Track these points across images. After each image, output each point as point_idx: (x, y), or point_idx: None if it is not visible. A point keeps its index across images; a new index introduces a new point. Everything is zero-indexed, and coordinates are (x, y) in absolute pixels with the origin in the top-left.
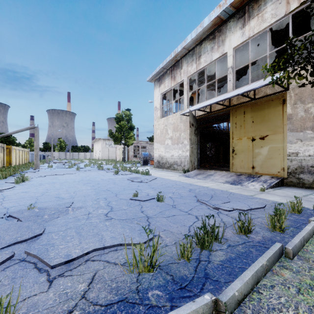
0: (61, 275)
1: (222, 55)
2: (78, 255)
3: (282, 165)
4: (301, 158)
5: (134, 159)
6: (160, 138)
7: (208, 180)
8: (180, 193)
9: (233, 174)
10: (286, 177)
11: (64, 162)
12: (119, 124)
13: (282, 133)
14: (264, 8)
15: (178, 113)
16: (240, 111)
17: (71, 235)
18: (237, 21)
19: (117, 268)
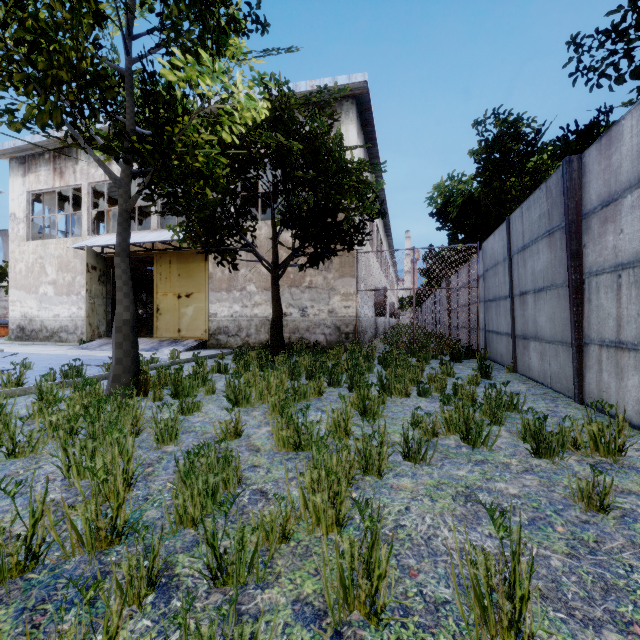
0: None
1: None
2: None
3: (205, 326)
4: (219, 319)
5: None
6: (25, 280)
7: None
8: (61, 363)
9: (156, 340)
10: (209, 340)
11: None
12: None
13: (205, 292)
14: None
15: (70, 239)
16: (166, 259)
17: None
18: None
19: None
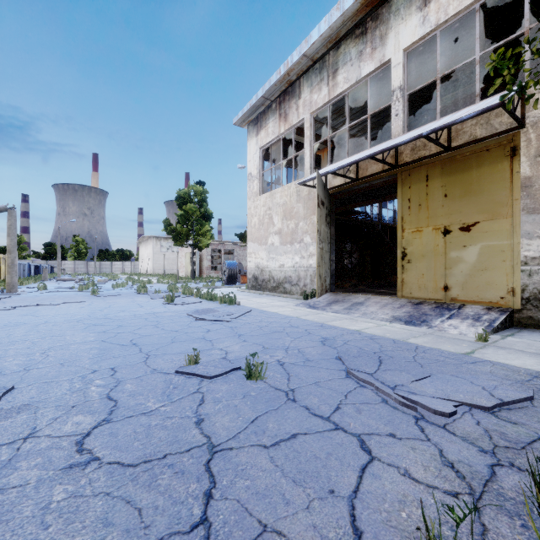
0: None
1: (382, 66)
2: None
3: (511, 283)
4: None
5: (212, 273)
6: (258, 233)
7: (356, 315)
8: (303, 350)
9: (404, 302)
10: (519, 309)
11: (78, 278)
12: (184, 209)
13: (509, 218)
14: None
15: (293, 183)
16: (419, 175)
17: None
18: None
19: None
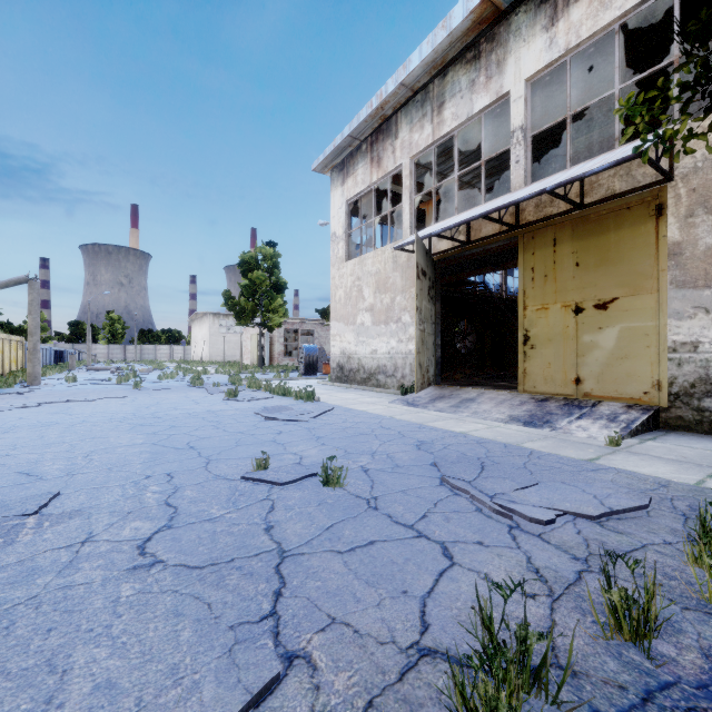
0: None
1: (499, 100)
2: None
3: (656, 374)
4: (707, 357)
5: (286, 360)
6: (344, 310)
7: (465, 415)
8: (393, 455)
9: (526, 398)
10: (667, 407)
11: (115, 367)
12: (250, 277)
13: (655, 293)
14: None
15: (388, 246)
16: (544, 239)
17: None
18: (537, 12)
19: None
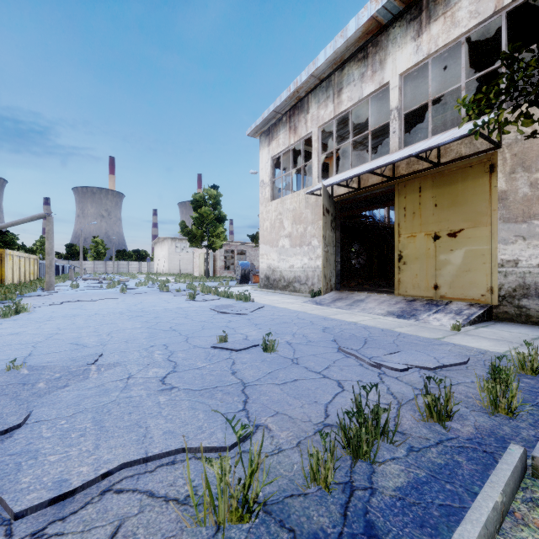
0: (38, 535)
1: (381, 88)
2: (85, 481)
3: (490, 282)
4: (524, 271)
5: (225, 273)
6: (269, 236)
7: (356, 311)
8: (307, 335)
9: (400, 299)
10: (497, 305)
11: (102, 278)
12: (199, 212)
13: (489, 226)
14: (456, 1)
15: (302, 191)
16: (413, 187)
17: (81, 428)
18: (408, 27)
19: (171, 511)
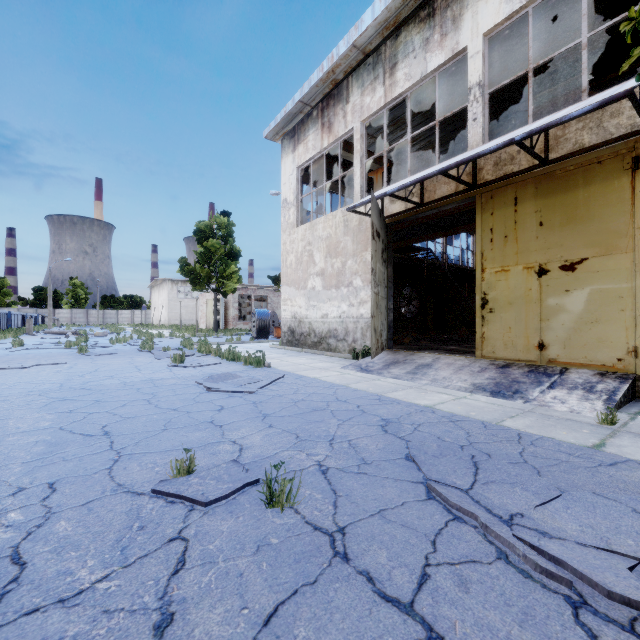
0: None
1: (454, 57)
2: None
3: (632, 340)
4: None
5: (240, 324)
6: (295, 274)
7: (424, 382)
8: (356, 442)
9: (485, 364)
10: None
11: (72, 331)
12: (205, 245)
13: (630, 252)
14: None
15: (339, 211)
16: (504, 198)
17: None
18: None
19: None
